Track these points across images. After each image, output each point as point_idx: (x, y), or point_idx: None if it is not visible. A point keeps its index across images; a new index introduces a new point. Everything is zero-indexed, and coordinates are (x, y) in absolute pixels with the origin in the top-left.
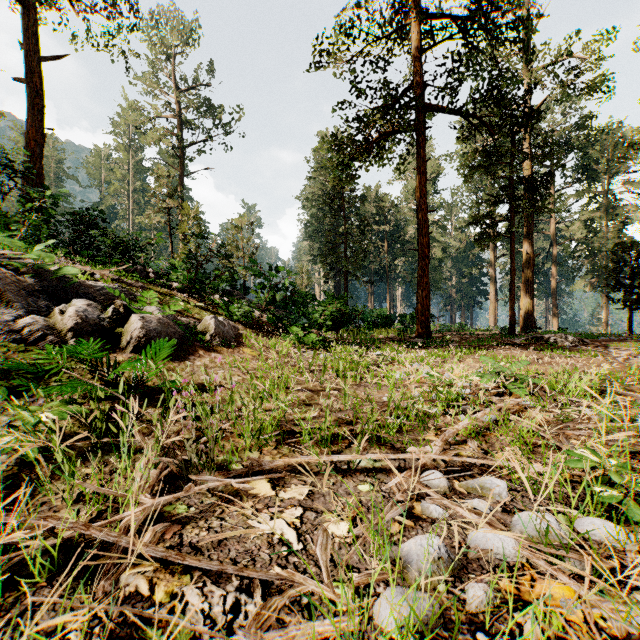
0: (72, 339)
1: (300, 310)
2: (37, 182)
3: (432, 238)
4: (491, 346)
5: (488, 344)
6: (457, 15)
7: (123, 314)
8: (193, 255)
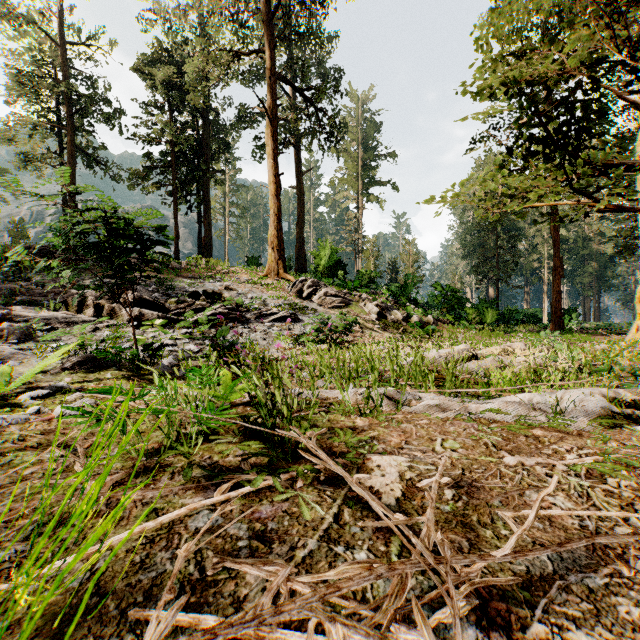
0: (402, 322)
1: (456, 311)
2: (302, 243)
3: (600, 234)
4: (604, 335)
5: (599, 333)
6: (584, 100)
7: (407, 315)
8: (404, 284)
